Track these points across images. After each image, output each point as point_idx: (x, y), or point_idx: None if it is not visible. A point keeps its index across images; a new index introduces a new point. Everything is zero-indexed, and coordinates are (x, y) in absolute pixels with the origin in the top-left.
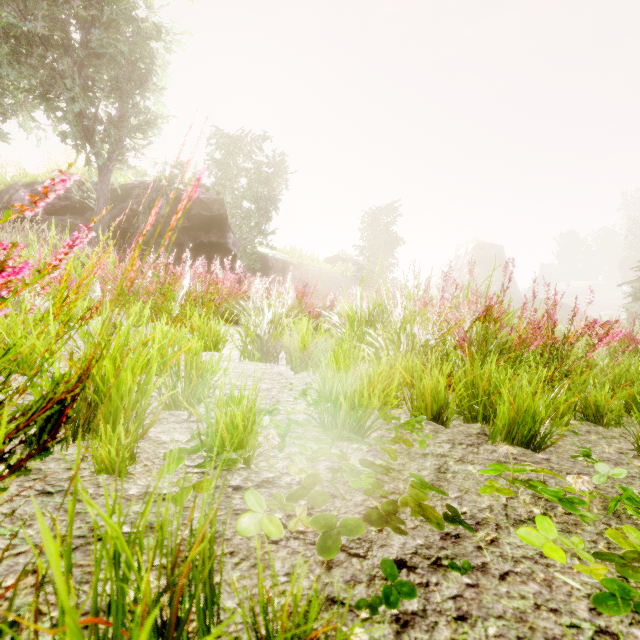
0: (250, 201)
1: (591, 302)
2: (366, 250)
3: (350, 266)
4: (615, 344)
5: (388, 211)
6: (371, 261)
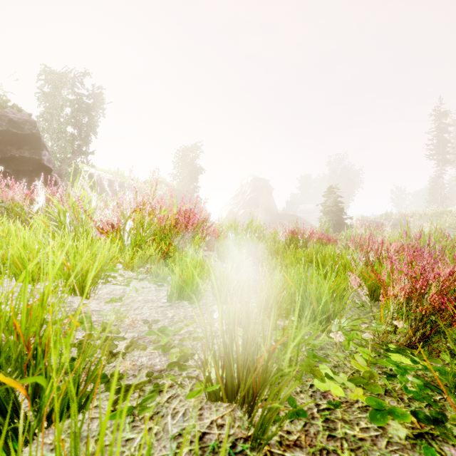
0: (75, 128)
1: (172, 195)
2: (177, 176)
3: (163, 187)
4: (286, 236)
5: (193, 150)
6: (180, 184)
